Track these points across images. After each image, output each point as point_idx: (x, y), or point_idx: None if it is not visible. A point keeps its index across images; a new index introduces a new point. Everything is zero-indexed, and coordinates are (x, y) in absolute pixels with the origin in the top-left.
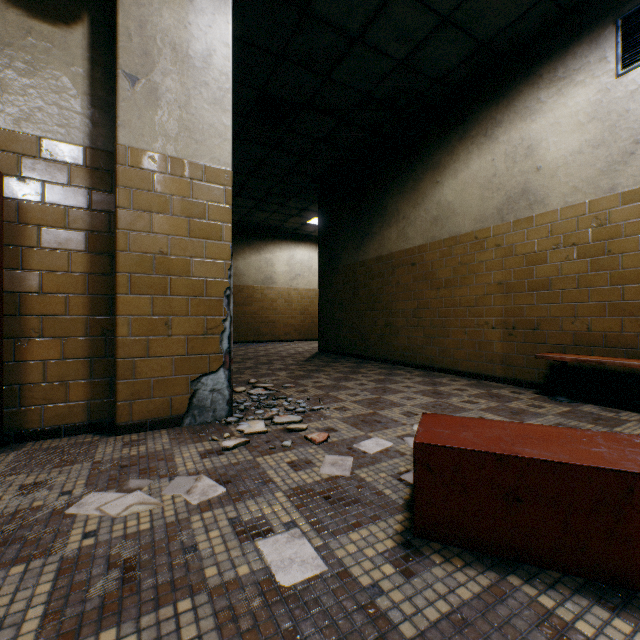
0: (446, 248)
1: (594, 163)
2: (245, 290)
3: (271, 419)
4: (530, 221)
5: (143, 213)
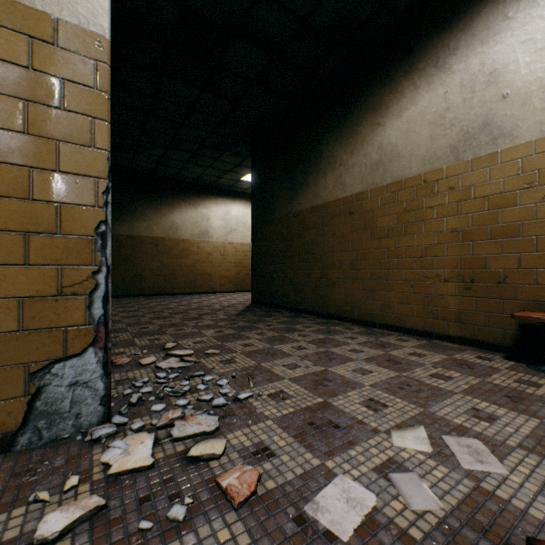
0: (389, 194)
1: None
2: (181, 243)
3: (170, 426)
4: (494, 158)
5: None
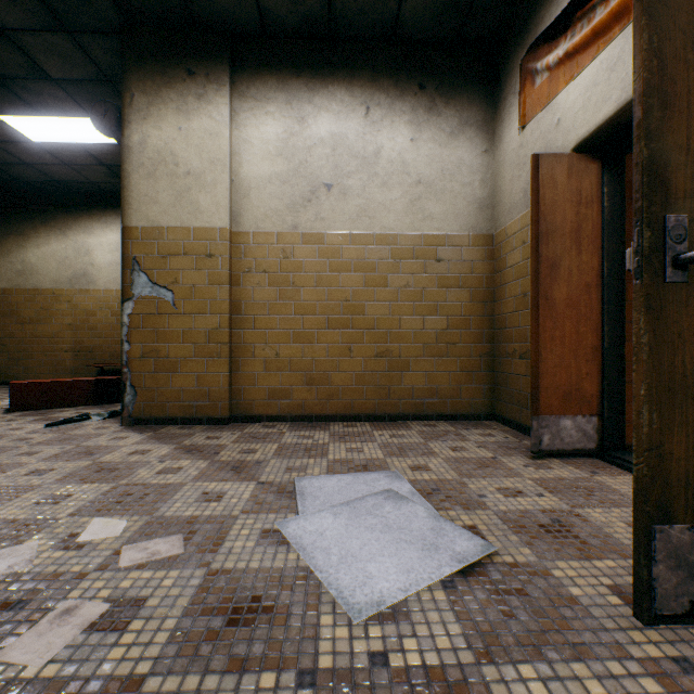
0: (31, 295)
1: (119, 272)
2: None
3: None
4: (89, 292)
5: None
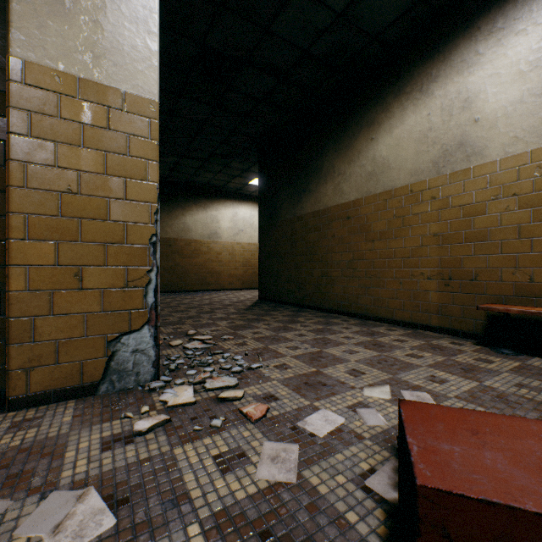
0: (381, 202)
1: (537, 111)
2: (192, 244)
3: (203, 383)
4: (467, 173)
5: (45, 142)
